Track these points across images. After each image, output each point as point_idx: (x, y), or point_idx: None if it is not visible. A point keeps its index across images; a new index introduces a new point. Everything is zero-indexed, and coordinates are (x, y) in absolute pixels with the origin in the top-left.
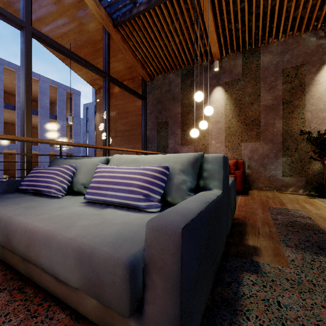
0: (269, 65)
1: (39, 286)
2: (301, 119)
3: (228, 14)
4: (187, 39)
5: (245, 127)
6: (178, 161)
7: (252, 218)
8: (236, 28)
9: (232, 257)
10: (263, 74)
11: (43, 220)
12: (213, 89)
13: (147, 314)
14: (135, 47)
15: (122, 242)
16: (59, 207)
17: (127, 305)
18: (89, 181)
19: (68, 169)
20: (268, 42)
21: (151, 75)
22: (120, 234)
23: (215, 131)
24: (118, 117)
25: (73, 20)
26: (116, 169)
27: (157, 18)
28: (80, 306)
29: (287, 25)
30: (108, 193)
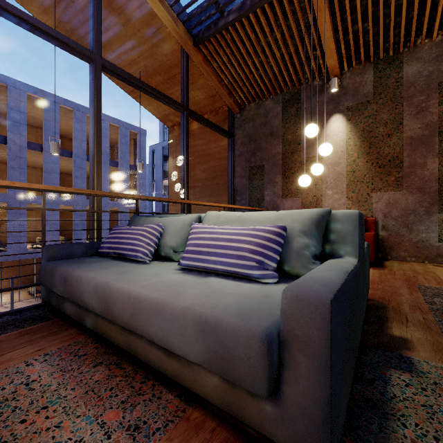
0: (416, 79)
1: (137, 363)
2: None
3: (353, 10)
4: (292, 52)
5: (378, 170)
6: (296, 220)
7: (394, 300)
8: (365, 29)
9: (371, 350)
10: (407, 92)
11: (145, 287)
12: (328, 118)
13: (286, 396)
14: (220, 69)
15: (248, 314)
16: (153, 273)
17: (264, 383)
18: (179, 243)
19: (154, 229)
20: (414, 44)
21: (241, 104)
22: (241, 306)
23: (332, 177)
24: (197, 162)
25: (144, 43)
26: (219, 229)
27: (251, 28)
28: (197, 385)
29: None
30: (211, 259)
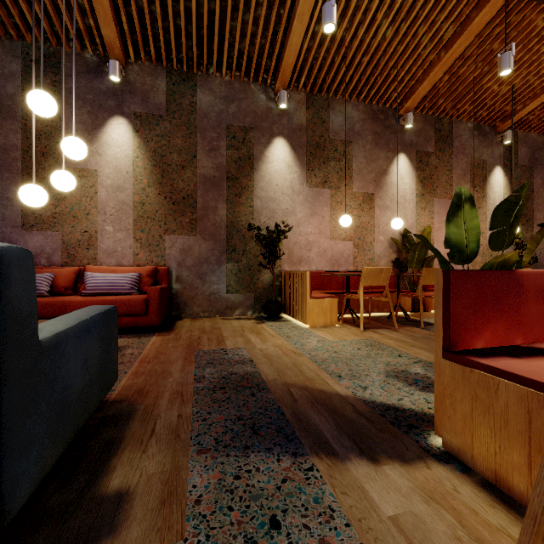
0: (209, 111)
1: None
2: (250, 208)
3: None
4: None
5: (173, 207)
6: None
7: (155, 390)
8: (153, 14)
9: None
10: (201, 123)
11: None
12: (108, 118)
13: None
14: None
15: None
16: None
17: None
18: None
19: None
20: (208, 71)
21: None
22: None
23: (114, 207)
24: None
25: None
26: None
27: None
28: None
29: (233, 59)
30: None
